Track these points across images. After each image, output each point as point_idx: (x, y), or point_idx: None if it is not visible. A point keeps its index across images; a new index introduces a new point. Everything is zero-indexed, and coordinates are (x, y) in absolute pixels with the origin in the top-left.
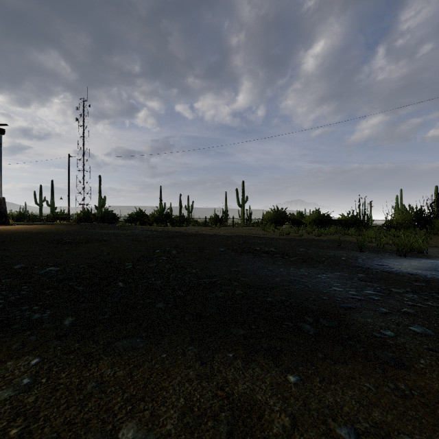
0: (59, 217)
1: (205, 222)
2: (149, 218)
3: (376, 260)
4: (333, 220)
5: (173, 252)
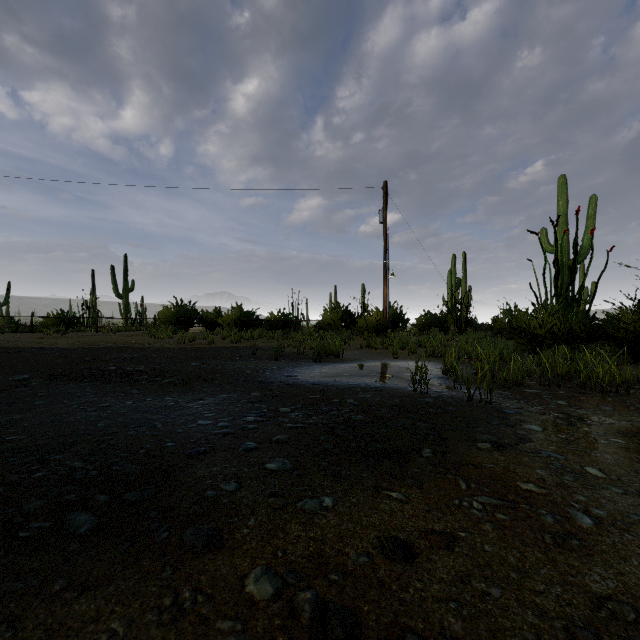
0: None
1: (31, 324)
2: None
3: (288, 370)
4: (258, 320)
5: None
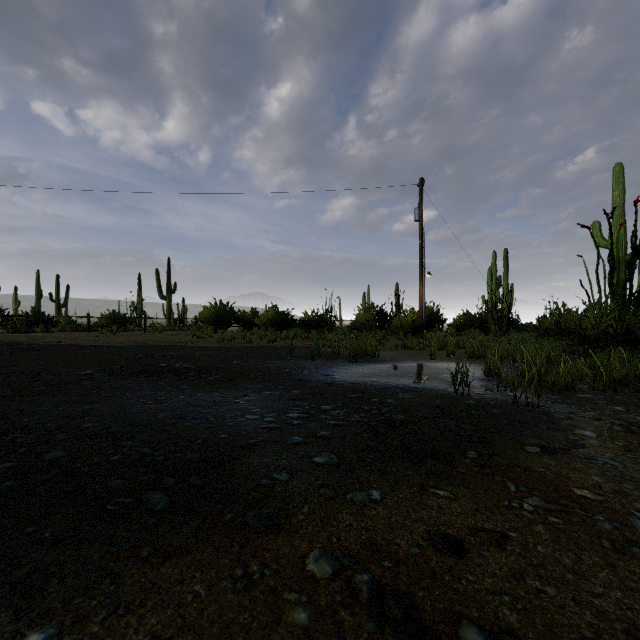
0: None
1: (88, 324)
2: None
3: (325, 369)
4: (293, 320)
5: None
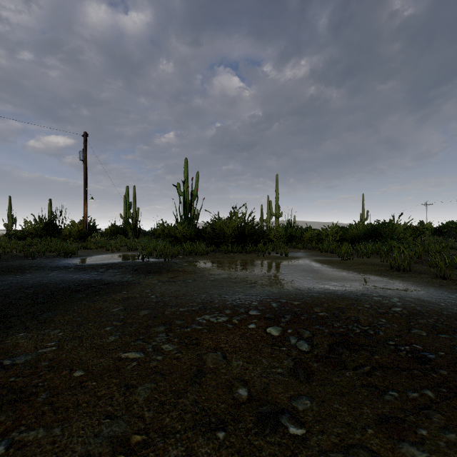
0: None
1: None
2: None
3: (59, 262)
4: None
5: None
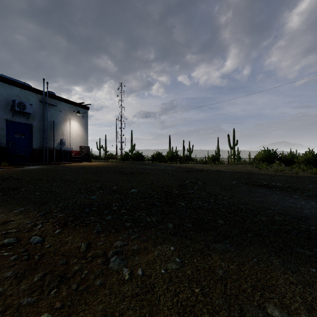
0: (111, 157)
1: (205, 161)
2: (165, 158)
3: None
4: None
5: (199, 183)
